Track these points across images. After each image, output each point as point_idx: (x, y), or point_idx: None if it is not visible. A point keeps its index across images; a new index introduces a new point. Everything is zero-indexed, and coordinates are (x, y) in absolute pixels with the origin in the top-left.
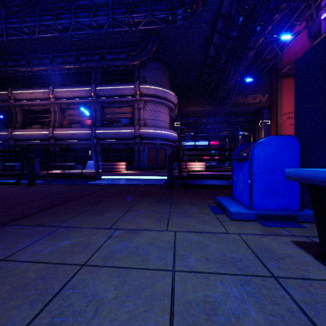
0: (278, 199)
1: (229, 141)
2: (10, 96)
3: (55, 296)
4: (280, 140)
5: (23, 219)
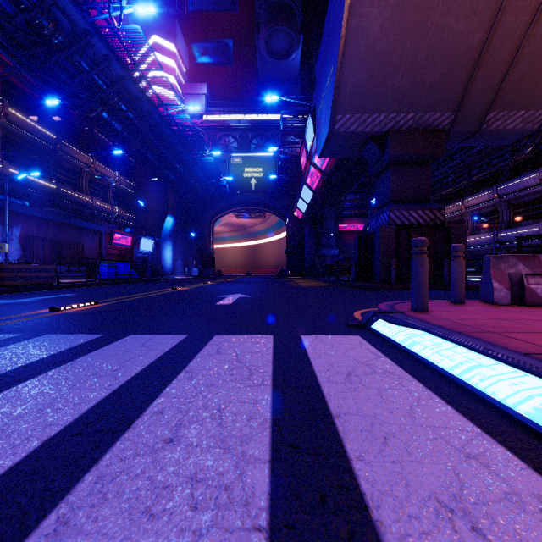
0: None
1: None
2: None
3: None
4: None
5: None
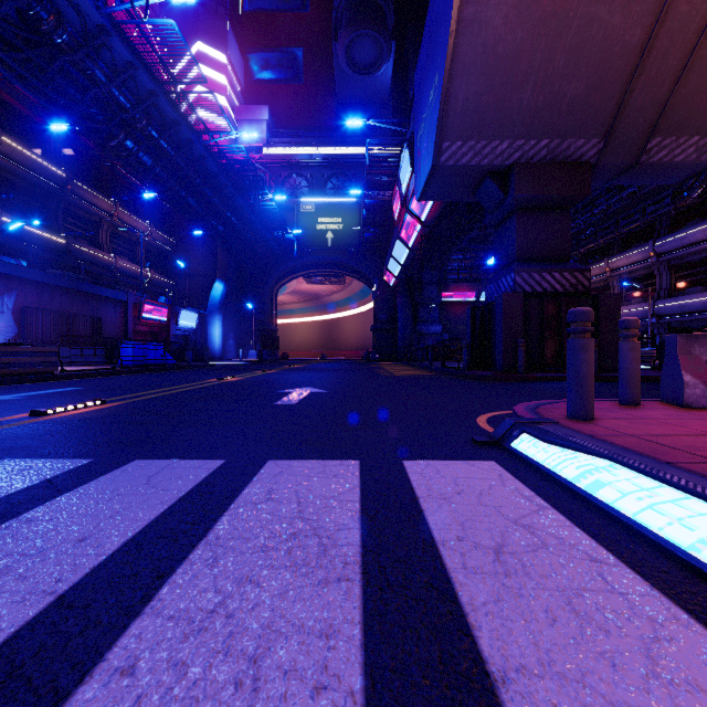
0: None
1: None
2: None
3: None
4: None
5: None
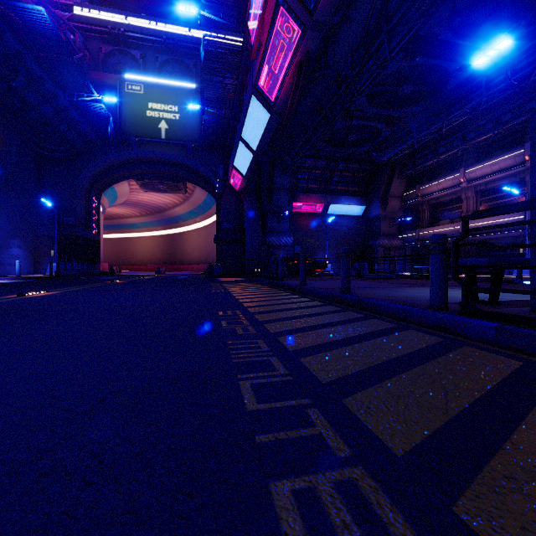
0: None
1: None
2: (418, 193)
3: None
4: None
5: None
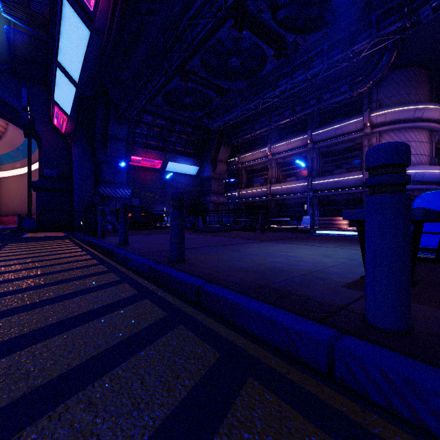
0: (437, 239)
1: None
2: (239, 161)
3: (289, 249)
4: (439, 194)
5: (270, 241)
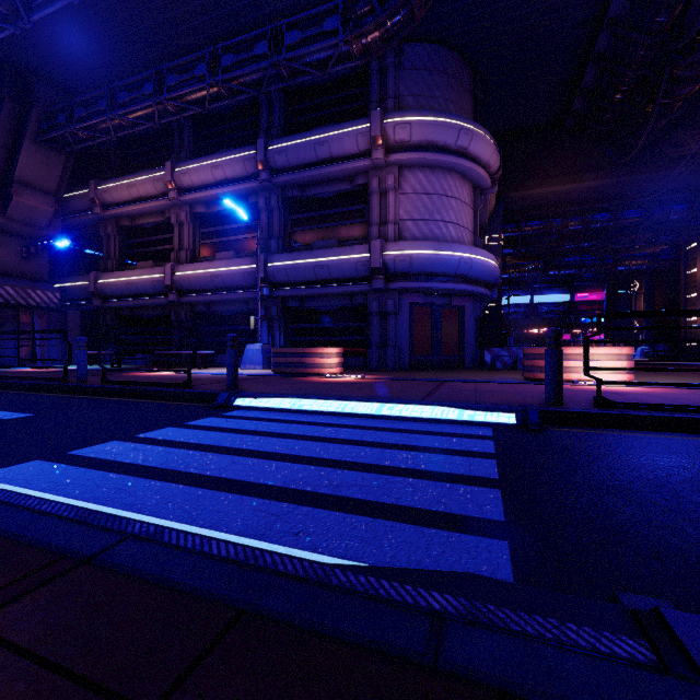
0: None
1: (647, 288)
2: (94, 197)
3: None
4: None
5: None
